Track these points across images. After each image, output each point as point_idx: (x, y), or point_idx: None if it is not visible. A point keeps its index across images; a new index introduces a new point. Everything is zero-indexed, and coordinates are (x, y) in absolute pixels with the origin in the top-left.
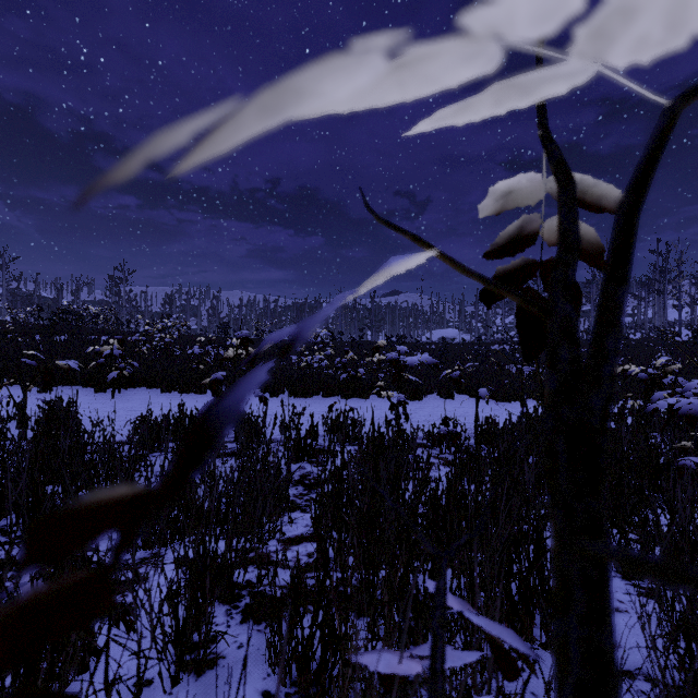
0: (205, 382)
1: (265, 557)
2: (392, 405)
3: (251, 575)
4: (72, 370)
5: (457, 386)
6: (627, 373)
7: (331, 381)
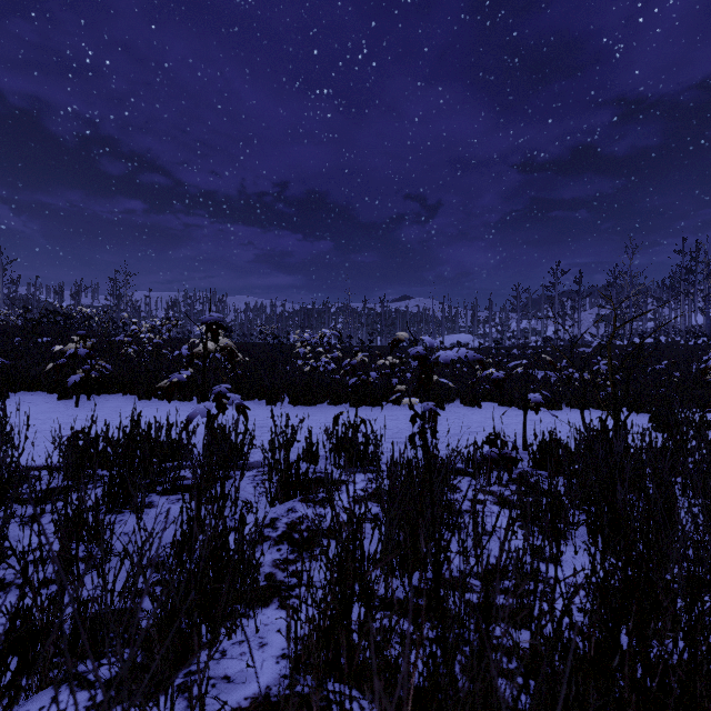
0: (164, 385)
1: None
2: (413, 415)
3: None
4: (36, 373)
5: (482, 393)
6: None
7: (338, 386)
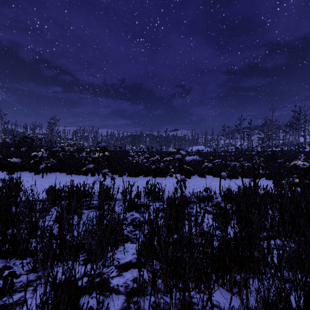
0: (83, 169)
1: (105, 283)
2: (177, 181)
3: (93, 301)
4: (24, 164)
5: (206, 171)
6: (297, 165)
7: (147, 169)
